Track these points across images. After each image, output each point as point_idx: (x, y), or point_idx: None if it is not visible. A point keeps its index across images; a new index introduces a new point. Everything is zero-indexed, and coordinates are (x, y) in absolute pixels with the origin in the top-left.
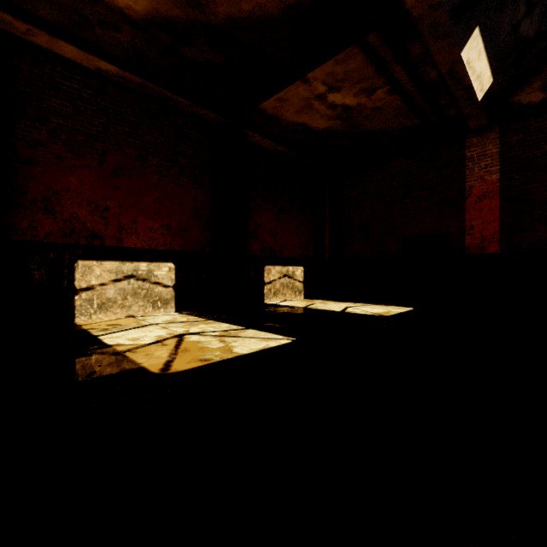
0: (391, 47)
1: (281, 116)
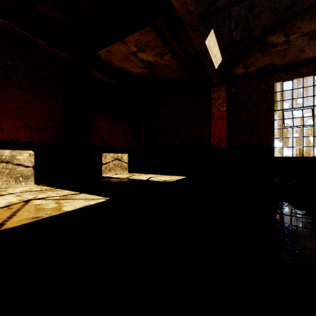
0: (170, 31)
1: (111, 62)
